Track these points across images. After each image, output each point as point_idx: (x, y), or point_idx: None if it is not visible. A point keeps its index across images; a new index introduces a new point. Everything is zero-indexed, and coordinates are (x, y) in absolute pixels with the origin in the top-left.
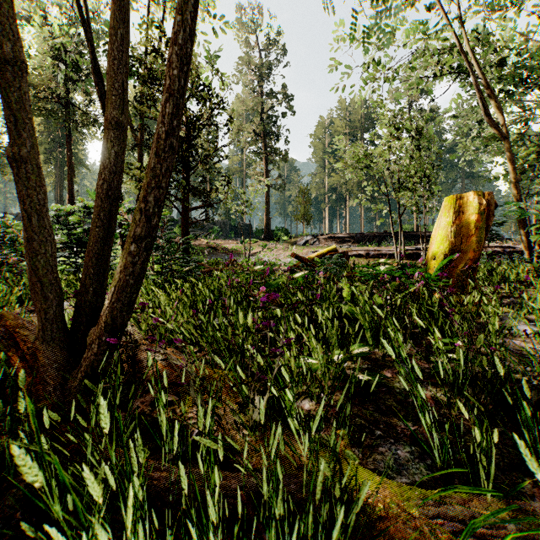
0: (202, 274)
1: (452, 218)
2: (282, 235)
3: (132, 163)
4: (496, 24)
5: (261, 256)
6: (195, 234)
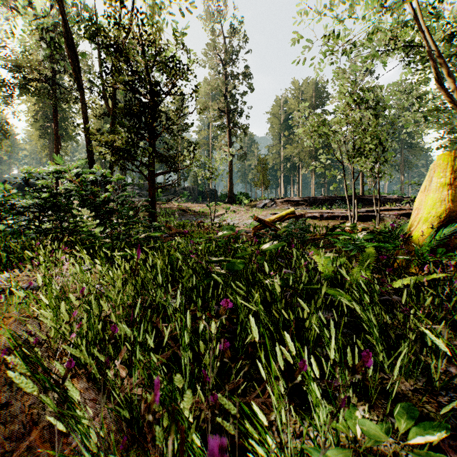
0: (169, 236)
1: (449, 178)
2: (243, 199)
3: (99, 129)
4: (443, 2)
5: (225, 218)
6: (168, 198)
